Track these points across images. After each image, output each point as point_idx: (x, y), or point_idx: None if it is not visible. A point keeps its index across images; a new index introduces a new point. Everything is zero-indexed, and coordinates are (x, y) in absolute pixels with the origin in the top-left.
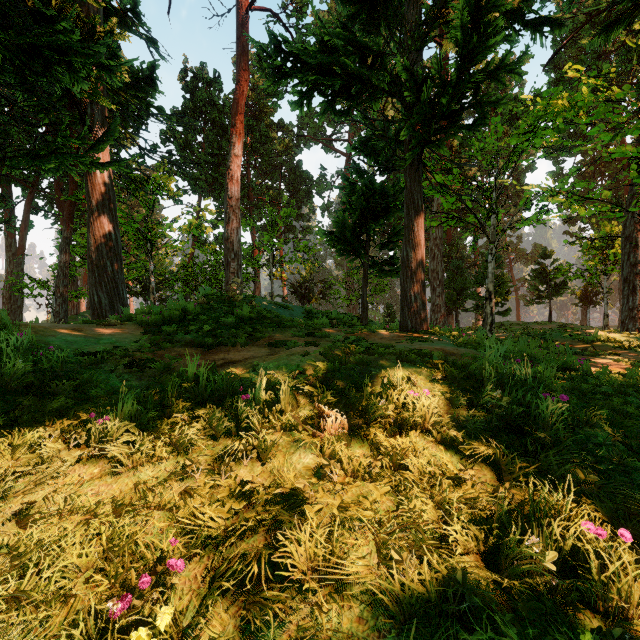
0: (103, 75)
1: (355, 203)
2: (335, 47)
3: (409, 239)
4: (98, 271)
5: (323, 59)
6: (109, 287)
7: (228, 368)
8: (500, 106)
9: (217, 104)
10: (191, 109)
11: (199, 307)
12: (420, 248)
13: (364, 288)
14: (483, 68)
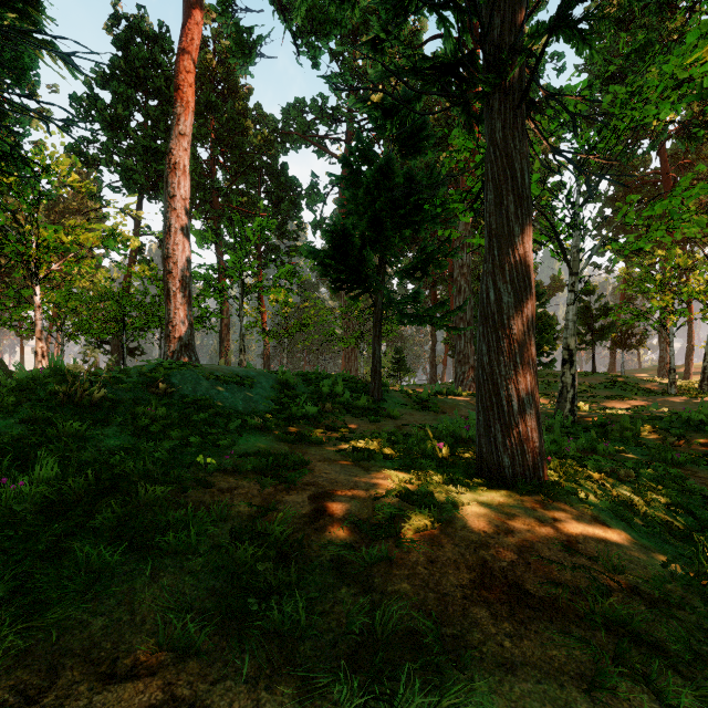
0: None
1: (362, 203)
2: None
3: (503, 262)
4: None
5: None
6: None
7: None
8: None
9: (164, 69)
10: (123, 71)
11: None
12: (529, 284)
13: (376, 341)
14: None
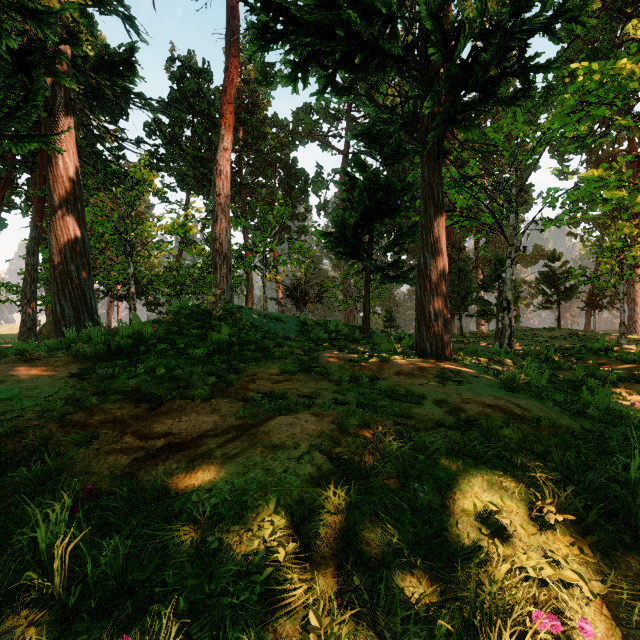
0: (67, 51)
1: (356, 200)
2: (336, 2)
3: (427, 242)
4: (61, 277)
5: (321, 14)
6: (74, 295)
7: (163, 467)
8: (552, 71)
9: (206, 95)
10: (178, 100)
11: (161, 330)
12: (441, 253)
13: (366, 296)
14: (536, 15)
